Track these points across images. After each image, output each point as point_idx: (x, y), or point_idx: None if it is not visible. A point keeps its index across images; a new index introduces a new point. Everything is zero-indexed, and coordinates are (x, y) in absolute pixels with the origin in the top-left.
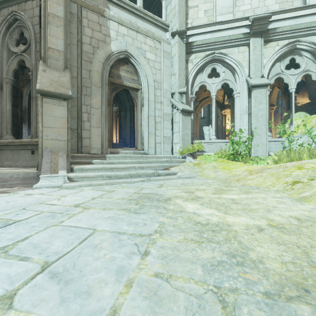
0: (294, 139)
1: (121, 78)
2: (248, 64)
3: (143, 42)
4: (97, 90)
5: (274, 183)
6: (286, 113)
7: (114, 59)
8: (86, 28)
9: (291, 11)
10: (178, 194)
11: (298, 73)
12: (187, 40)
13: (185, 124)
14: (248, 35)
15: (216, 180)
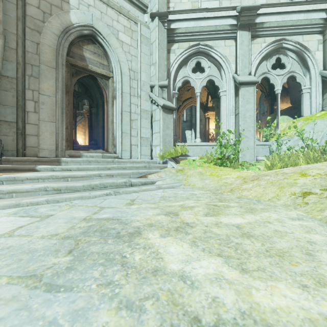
0: (282, 142)
1: (85, 61)
2: (234, 60)
3: (116, 20)
4: (49, 71)
5: (279, 195)
6: (270, 117)
7: (75, 34)
8: None
9: (278, 5)
10: (155, 219)
11: (284, 73)
12: (169, 26)
13: (167, 123)
14: (235, 27)
15: (204, 191)
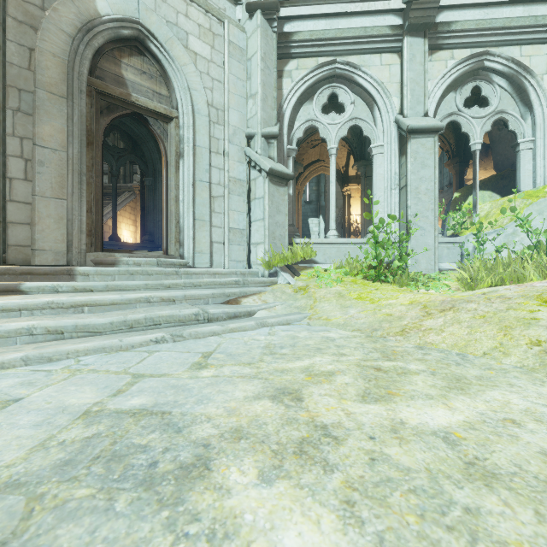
0: (487, 238)
1: (125, 86)
2: (398, 90)
3: (183, 12)
4: (54, 102)
5: (504, 345)
6: (458, 194)
7: (104, 34)
8: None
9: None
10: (249, 415)
11: (486, 115)
12: (281, 29)
13: (277, 202)
14: (400, 30)
15: (349, 332)
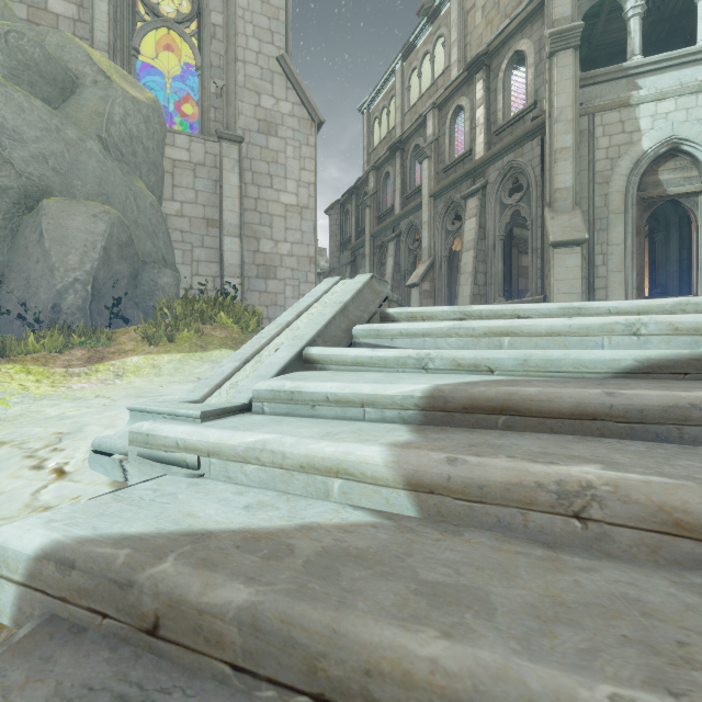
0: None
1: (660, 186)
2: None
3: None
4: (617, 218)
5: None
6: None
7: (647, 161)
8: (600, 139)
9: None
10: None
11: None
12: None
13: None
14: None
15: None
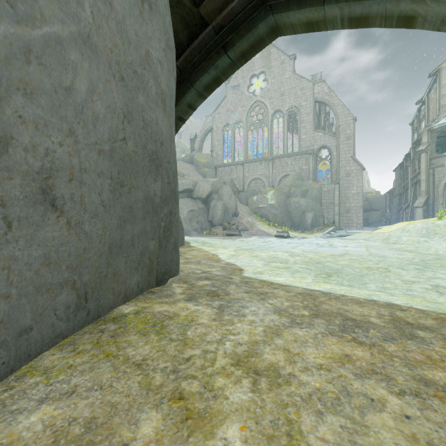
0: None
1: None
2: None
3: None
4: (440, 198)
5: None
6: None
7: None
8: (436, 175)
9: None
10: None
11: None
12: None
13: None
14: None
15: None
